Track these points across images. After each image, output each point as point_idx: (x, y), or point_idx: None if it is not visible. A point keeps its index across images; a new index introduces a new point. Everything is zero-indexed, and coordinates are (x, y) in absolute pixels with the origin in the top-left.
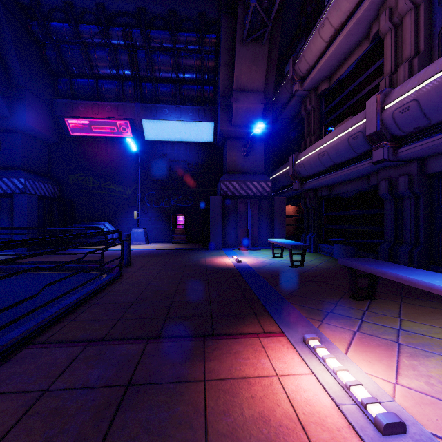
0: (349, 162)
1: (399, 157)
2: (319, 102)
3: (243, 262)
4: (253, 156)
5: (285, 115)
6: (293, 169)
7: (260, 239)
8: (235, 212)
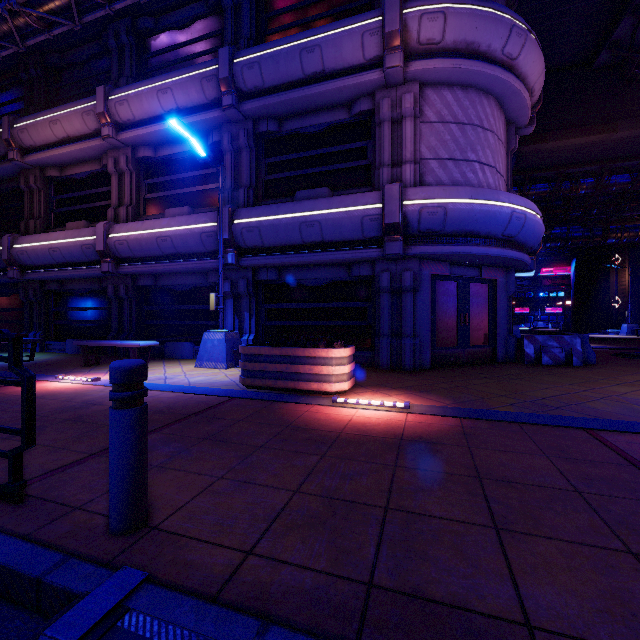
0: (83, 264)
1: (120, 272)
2: (47, 185)
3: None
4: None
5: None
6: (9, 253)
7: None
8: None
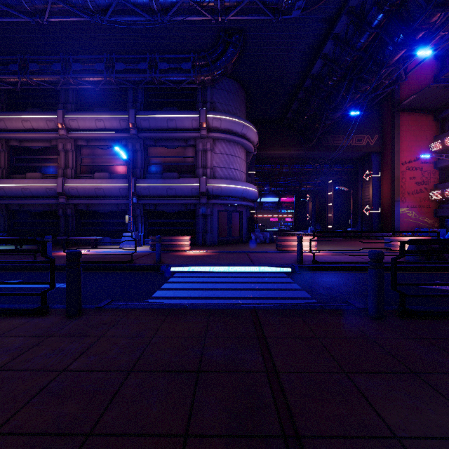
0: (43, 197)
1: (69, 203)
2: (9, 149)
3: None
4: None
5: None
6: None
7: None
8: None
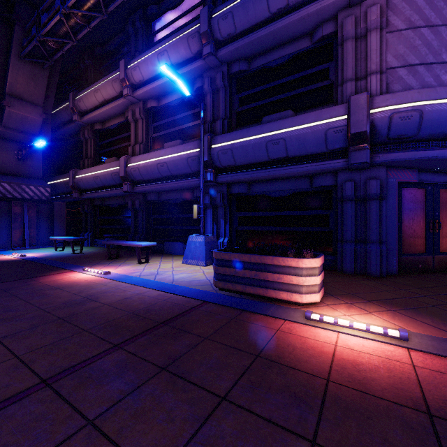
0: (113, 187)
1: (135, 191)
2: (95, 135)
3: (28, 256)
4: (30, 161)
5: (65, 131)
6: (73, 181)
7: (39, 239)
8: (8, 214)
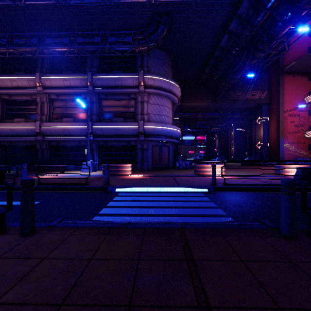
0: (26, 136)
1: (44, 140)
2: (2, 101)
3: None
4: None
5: None
6: None
7: None
8: None
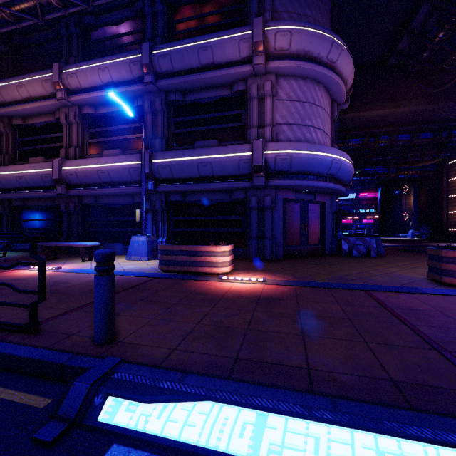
0: (42, 188)
1: (70, 194)
2: (13, 130)
3: None
4: None
5: None
6: None
7: None
8: None
